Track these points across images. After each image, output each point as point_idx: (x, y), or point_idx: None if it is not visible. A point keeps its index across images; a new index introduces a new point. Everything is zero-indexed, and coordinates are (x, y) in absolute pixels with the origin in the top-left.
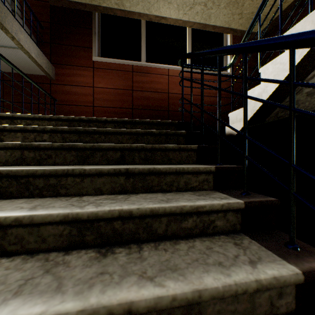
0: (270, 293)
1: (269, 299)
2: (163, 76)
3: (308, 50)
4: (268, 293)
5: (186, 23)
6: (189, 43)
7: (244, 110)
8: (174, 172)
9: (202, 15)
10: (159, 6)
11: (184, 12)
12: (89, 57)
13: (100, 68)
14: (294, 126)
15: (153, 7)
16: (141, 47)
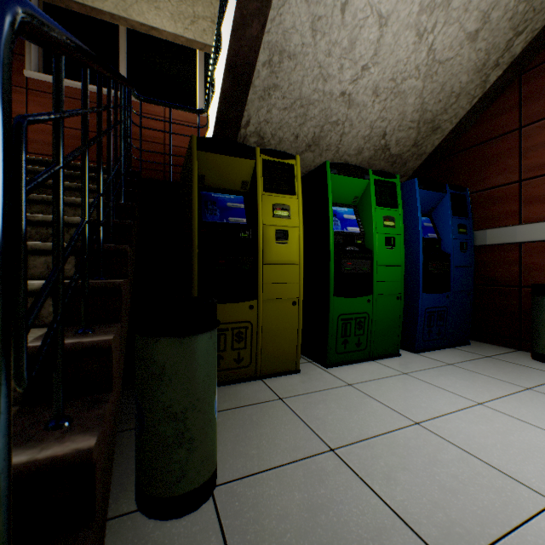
0: (48, 259)
1: (46, 263)
2: (155, 118)
3: (220, 93)
4: (46, 259)
5: (192, 43)
6: (201, 73)
7: (115, 138)
8: (42, 201)
9: (213, 35)
10: (142, 9)
11: (184, 25)
12: (18, 70)
13: (41, 91)
14: (109, 144)
15: (133, 9)
16: (119, 68)
